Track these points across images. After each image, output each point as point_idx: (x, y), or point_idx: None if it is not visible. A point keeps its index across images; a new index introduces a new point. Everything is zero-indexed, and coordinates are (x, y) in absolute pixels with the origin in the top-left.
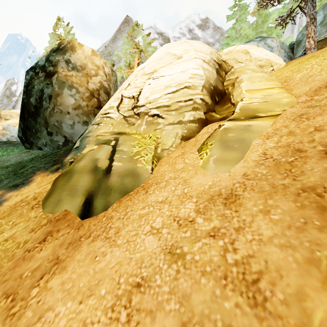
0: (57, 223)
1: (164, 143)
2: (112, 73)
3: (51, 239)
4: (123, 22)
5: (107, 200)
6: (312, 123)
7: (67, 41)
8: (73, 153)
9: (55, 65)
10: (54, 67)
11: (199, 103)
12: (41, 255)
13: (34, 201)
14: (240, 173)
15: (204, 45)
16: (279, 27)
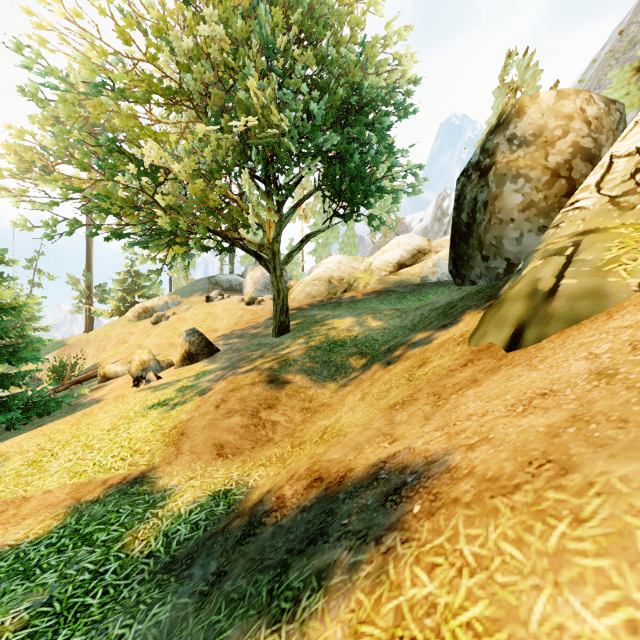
0: (479, 353)
1: None
2: (608, 109)
3: (471, 365)
4: None
5: (542, 331)
6: None
7: (510, 105)
8: (512, 280)
9: (493, 153)
10: (491, 158)
11: None
12: (461, 375)
13: (460, 338)
14: None
15: None
16: None
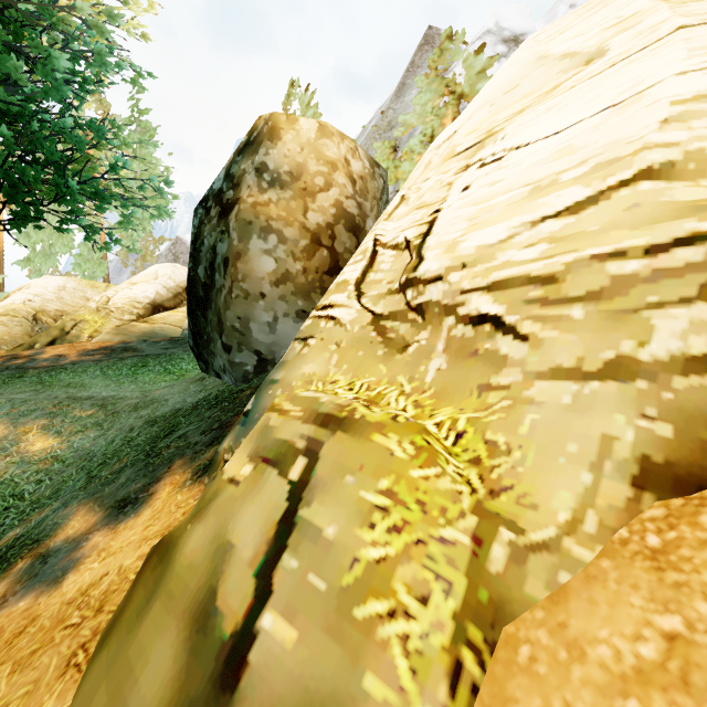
0: None
1: (526, 497)
2: (373, 171)
3: None
4: (420, 46)
5: None
6: None
7: (264, 119)
8: (235, 432)
9: (238, 183)
10: (235, 190)
11: None
12: None
13: (92, 619)
14: None
15: None
16: None
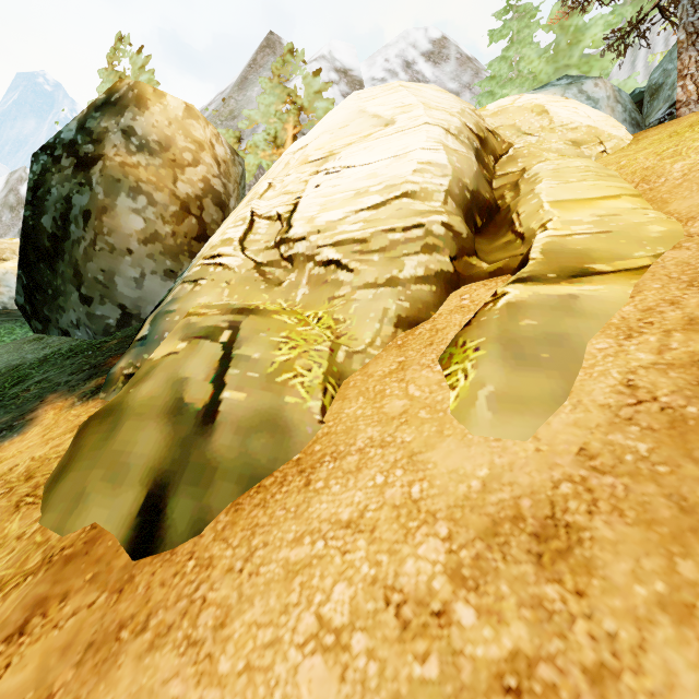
0: (65, 570)
1: (353, 336)
2: (234, 158)
3: (40, 628)
4: (262, 47)
5: (201, 502)
6: None
7: (127, 84)
8: (133, 353)
9: (100, 139)
10: (96, 145)
11: (439, 236)
12: (4, 686)
13: (25, 483)
14: (569, 447)
15: (445, 93)
16: (607, 56)
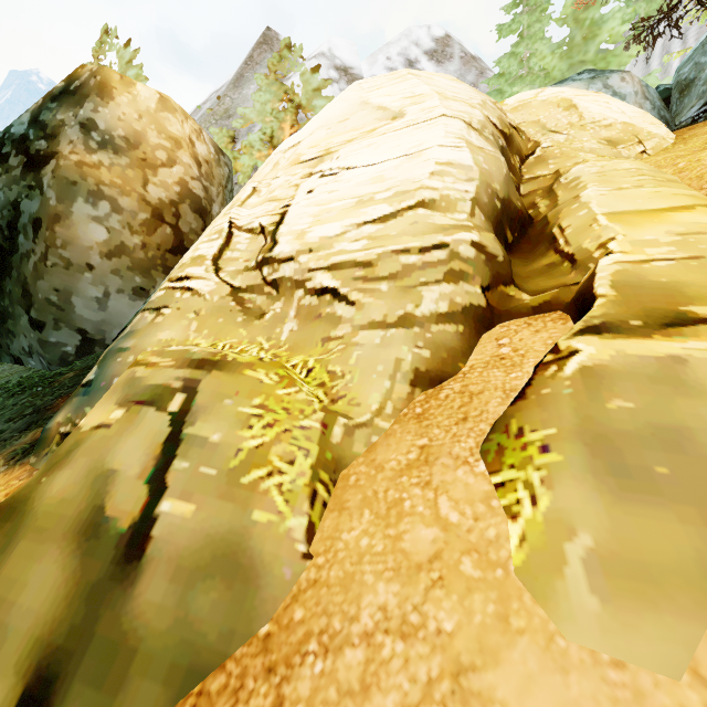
0: None
1: (354, 400)
2: (218, 158)
3: None
4: (258, 43)
5: None
6: None
7: (89, 70)
8: (74, 404)
9: (54, 134)
10: (50, 141)
11: (468, 259)
12: None
13: None
14: None
15: (461, 83)
16: (626, 52)
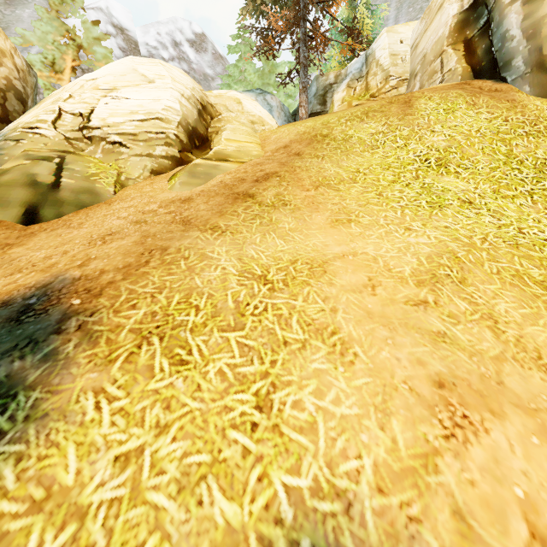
0: None
1: (129, 173)
2: (29, 70)
3: None
4: None
5: (59, 210)
6: (262, 168)
7: None
8: None
9: None
10: None
11: (173, 139)
12: None
13: None
14: (199, 190)
15: (186, 76)
16: (287, 86)
